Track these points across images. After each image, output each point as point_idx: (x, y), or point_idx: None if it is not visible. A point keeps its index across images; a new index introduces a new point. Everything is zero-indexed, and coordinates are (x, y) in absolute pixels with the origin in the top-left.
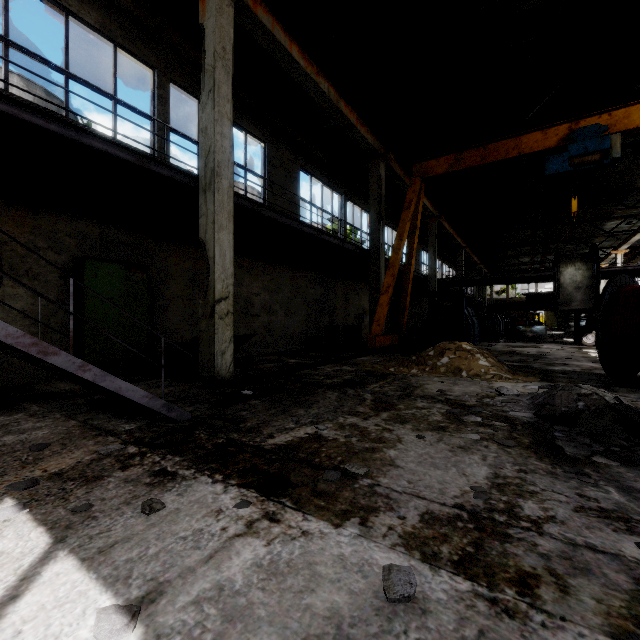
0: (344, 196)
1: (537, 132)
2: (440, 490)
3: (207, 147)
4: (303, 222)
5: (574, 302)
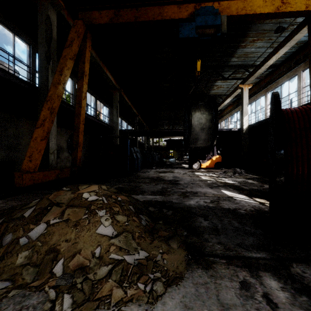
0: (33, 47)
1: (174, 5)
2: None
3: None
4: None
5: (199, 141)
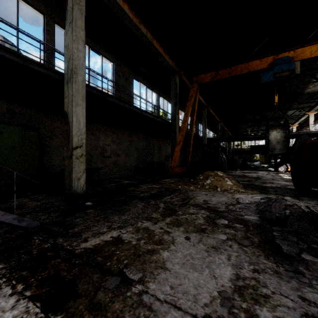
0: (158, 94)
1: (257, 60)
2: (194, 297)
3: (68, 56)
4: (132, 105)
5: (276, 150)
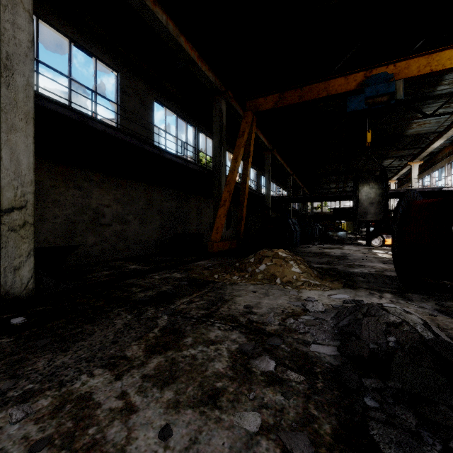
0: (197, 128)
1: (341, 78)
2: None
3: None
4: (142, 139)
5: (369, 215)
